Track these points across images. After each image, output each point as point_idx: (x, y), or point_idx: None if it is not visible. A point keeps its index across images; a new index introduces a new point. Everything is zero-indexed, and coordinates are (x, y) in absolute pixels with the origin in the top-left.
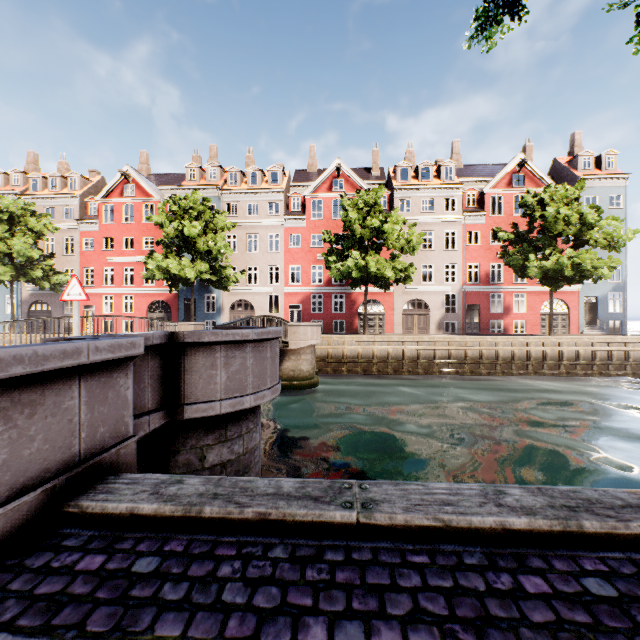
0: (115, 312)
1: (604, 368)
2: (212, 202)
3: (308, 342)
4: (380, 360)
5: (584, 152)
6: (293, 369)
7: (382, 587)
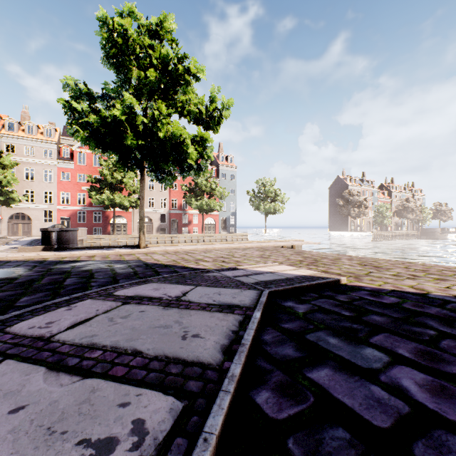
0: None
1: None
2: None
3: (79, 238)
4: None
5: (222, 153)
6: None
7: (102, 249)
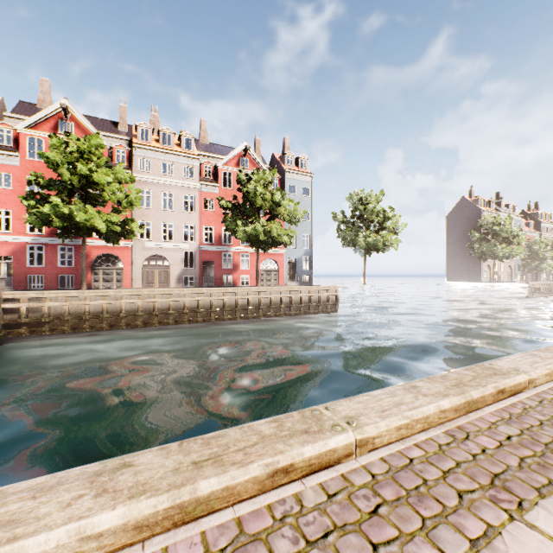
0: None
1: (288, 310)
2: None
3: None
4: (93, 316)
5: (289, 152)
6: None
7: None
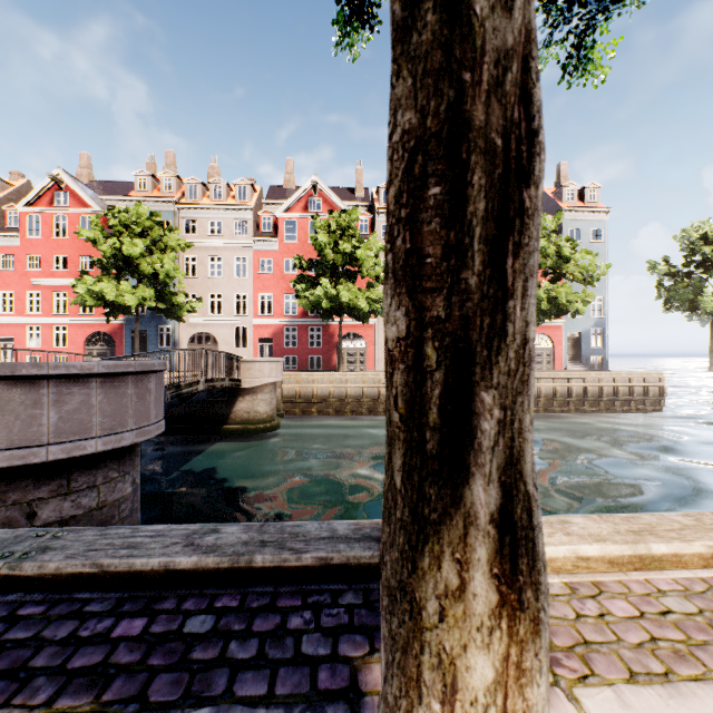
0: (43, 346)
1: (580, 404)
2: (167, 217)
3: (265, 380)
4: (354, 399)
5: (568, 183)
6: (248, 411)
7: None
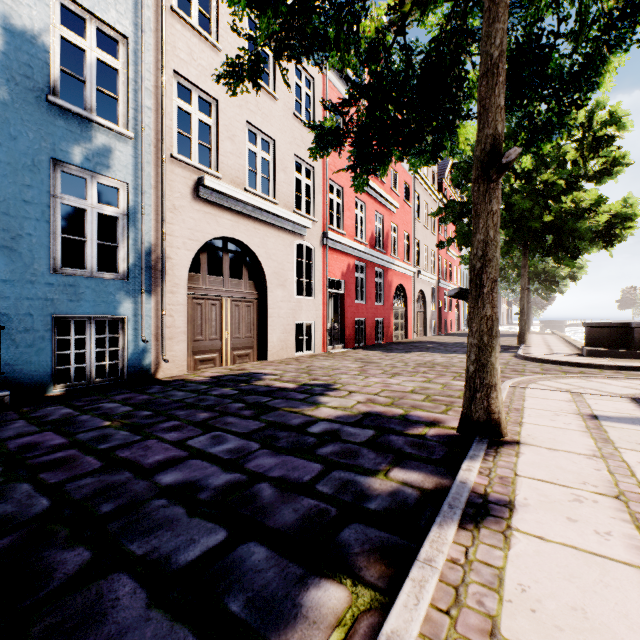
0: None
1: None
2: None
3: None
4: None
5: None
6: None
7: None
